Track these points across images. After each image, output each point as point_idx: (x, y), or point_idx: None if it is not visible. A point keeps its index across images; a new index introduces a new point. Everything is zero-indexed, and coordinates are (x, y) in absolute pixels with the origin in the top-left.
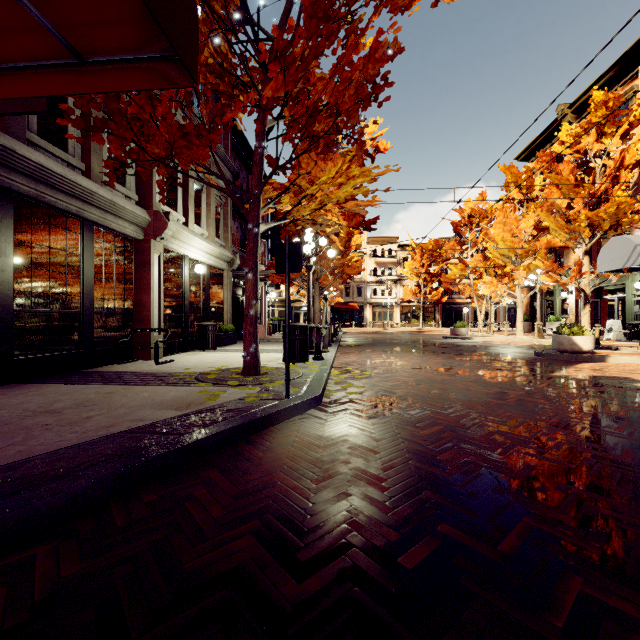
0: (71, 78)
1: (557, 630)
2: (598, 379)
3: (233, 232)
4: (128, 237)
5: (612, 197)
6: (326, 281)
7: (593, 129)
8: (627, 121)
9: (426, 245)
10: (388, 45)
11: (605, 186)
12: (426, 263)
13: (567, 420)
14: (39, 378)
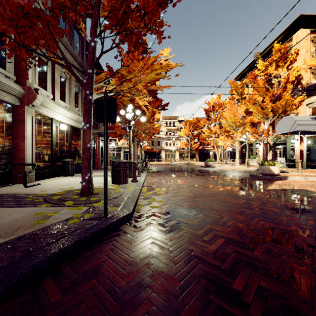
0: None
1: None
2: (293, 191)
3: None
4: (7, 103)
5: (284, 96)
6: (141, 137)
7: (274, 63)
8: (289, 60)
9: (191, 120)
10: None
11: (280, 91)
12: (191, 129)
13: (302, 227)
14: None
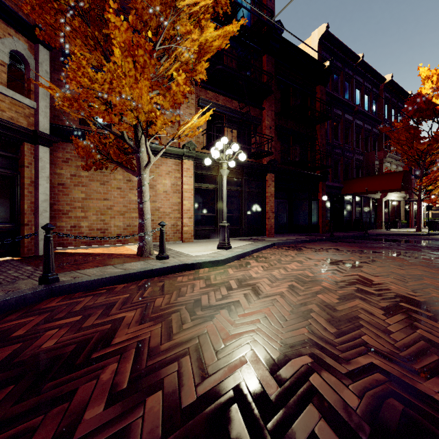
0: (392, 190)
1: None
2: None
3: None
4: (376, 198)
5: None
6: None
7: None
8: None
9: None
10: None
11: None
12: None
13: None
14: None
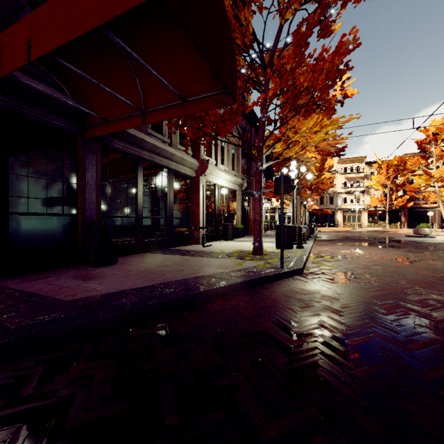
0: (180, 109)
1: (431, 377)
2: None
3: (242, 166)
4: (188, 176)
5: None
6: (305, 194)
7: None
8: None
9: (391, 161)
10: (349, 43)
11: None
12: (391, 176)
13: None
14: (152, 251)
